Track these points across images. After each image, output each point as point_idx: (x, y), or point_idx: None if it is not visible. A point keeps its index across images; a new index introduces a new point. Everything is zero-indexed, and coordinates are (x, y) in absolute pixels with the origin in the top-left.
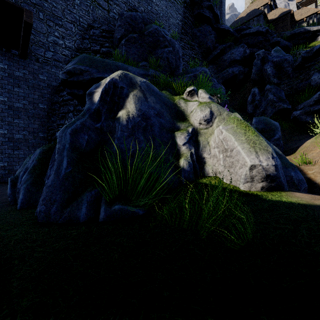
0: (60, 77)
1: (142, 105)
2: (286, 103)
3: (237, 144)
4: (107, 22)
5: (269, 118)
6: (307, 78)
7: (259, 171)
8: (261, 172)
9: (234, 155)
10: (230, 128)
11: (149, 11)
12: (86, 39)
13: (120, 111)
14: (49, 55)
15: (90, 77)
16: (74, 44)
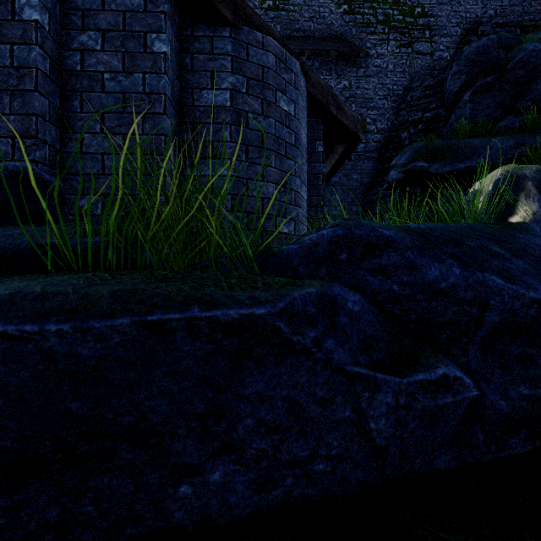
0: (393, 178)
1: (540, 205)
2: None
3: None
4: (429, 70)
5: None
6: None
7: None
8: None
9: None
10: None
11: (506, 7)
12: (401, 110)
13: (511, 217)
14: (360, 148)
15: (437, 173)
16: (386, 124)
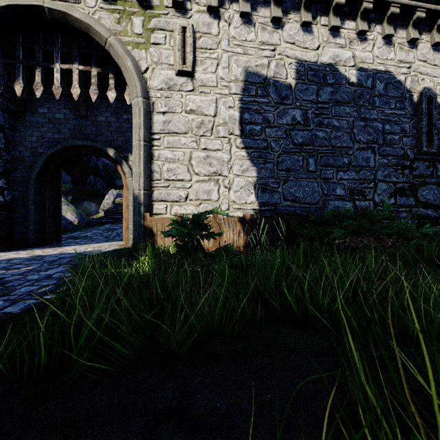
0: None
1: None
2: (106, 191)
3: (72, 216)
4: None
5: (91, 202)
6: (117, 179)
7: (76, 221)
8: (76, 221)
9: (71, 218)
10: (71, 212)
11: None
12: None
13: None
14: None
15: None
16: None
